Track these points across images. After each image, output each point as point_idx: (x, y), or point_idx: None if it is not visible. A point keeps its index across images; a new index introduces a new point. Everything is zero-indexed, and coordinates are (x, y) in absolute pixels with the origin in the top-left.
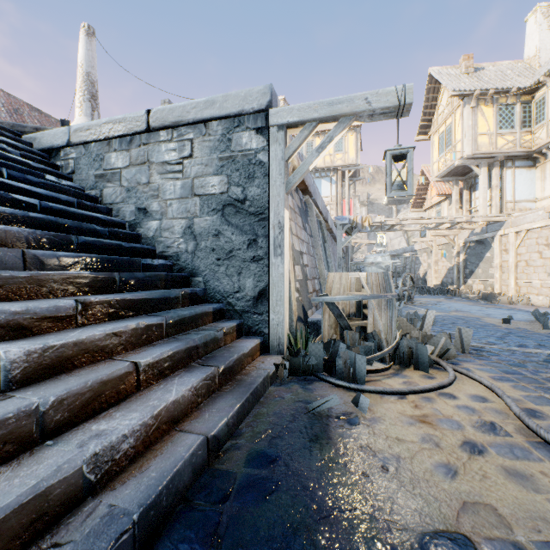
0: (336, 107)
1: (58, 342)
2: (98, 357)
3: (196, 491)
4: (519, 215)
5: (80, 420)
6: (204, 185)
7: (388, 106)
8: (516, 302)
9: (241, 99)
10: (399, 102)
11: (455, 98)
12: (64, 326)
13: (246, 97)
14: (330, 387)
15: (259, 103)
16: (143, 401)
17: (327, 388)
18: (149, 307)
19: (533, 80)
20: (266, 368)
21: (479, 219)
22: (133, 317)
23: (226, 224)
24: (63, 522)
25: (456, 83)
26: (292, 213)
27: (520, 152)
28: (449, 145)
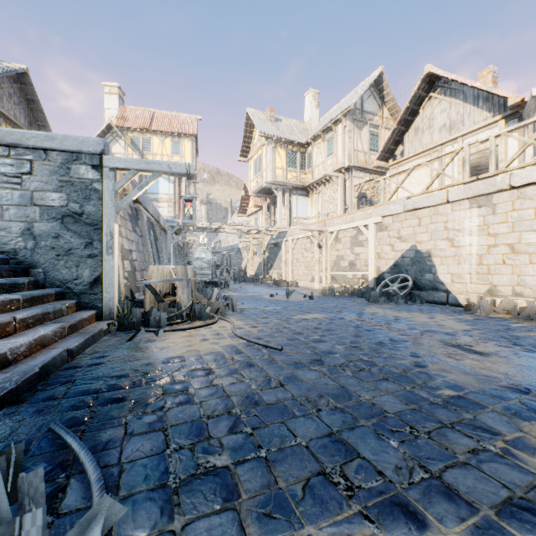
0: (151, 166)
1: None
2: None
3: (64, 368)
4: (294, 228)
5: None
6: (45, 198)
7: (181, 172)
8: (291, 285)
9: (79, 142)
10: (187, 172)
11: (263, 137)
12: None
13: (84, 142)
14: (145, 332)
15: (95, 149)
16: (24, 335)
17: (143, 333)
18: (3, 289)
19: (306, 139)
20: (101, 326)
21: (273, 229)
22: None
23: (66, 230)
24: (3, 370)
25: (263, 127)
26: (123, 221)
27: (300, 185)
28: (260, 170)
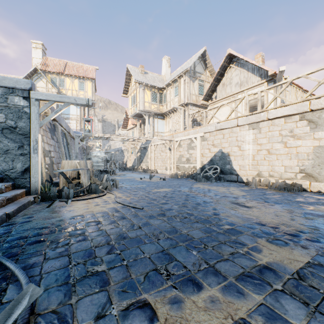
0: (63, 99)
1: None
2: None
3: (4, 225)
4: (155, 138)
5: None
6: None
7: (83, 104)
8: (153, 172)
9: (14, 81)
10: (87, 104)
11: (137, 83)
12: None
13: (17, 82)
14: (59, 202)
15: (25, 87)
16: None
17: (58, 202)
18: None
19: (163, 85)
20: (29, 198)
21: (142, 138)
22: None
23: (4, 137)
24: None
25: (137, 77)
26: (45, 132)
27: (159, 113)
28: (135, 103)
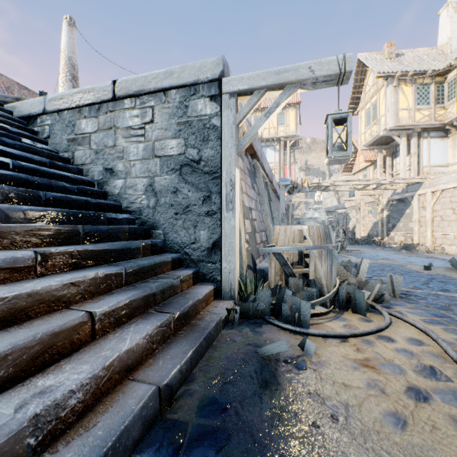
0: (282, 76)
1: (9, 294)
2: (54, 306)
3: (146, 446)
4: (435, 177)
5: (27, 374)
6: (164, 147)
7: (329, 73)
8: (432, 251)
9: (196, 69)
10: (340, 70)
11: (380, 79)
12: (23, 276)
13: (201, 68)
14: (277, 330)
15: (213, 73)
16: (96, 351)
17: (275, 332)
18: (110, 257)
19: (445, 64)
20: (219, 312)
21: (400, 181)
22: (94, 267)
23: (183, 182)
24: None
25: (381, 66)
26: (242, 174)
27: (434, 124)
28: (374, 119)
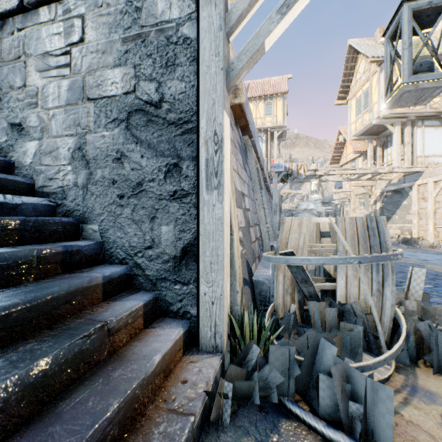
0: None
1: None
2: None
3: None
4: (438, 165)
5: None
6: (101, 82)
7: None
8: (437, 246)
9: None
10: None
11: (372, 65)
12: None
13: None
14: None
15: None
16: None
17: None
18: None
19: (441, 49)
20: (188, 407)
21: (399, 170)
22: None
23: (132, 142)
24: None
25: (374, 51)
26: (232, 145)
27: (429, 112)
28: (366, 107)
